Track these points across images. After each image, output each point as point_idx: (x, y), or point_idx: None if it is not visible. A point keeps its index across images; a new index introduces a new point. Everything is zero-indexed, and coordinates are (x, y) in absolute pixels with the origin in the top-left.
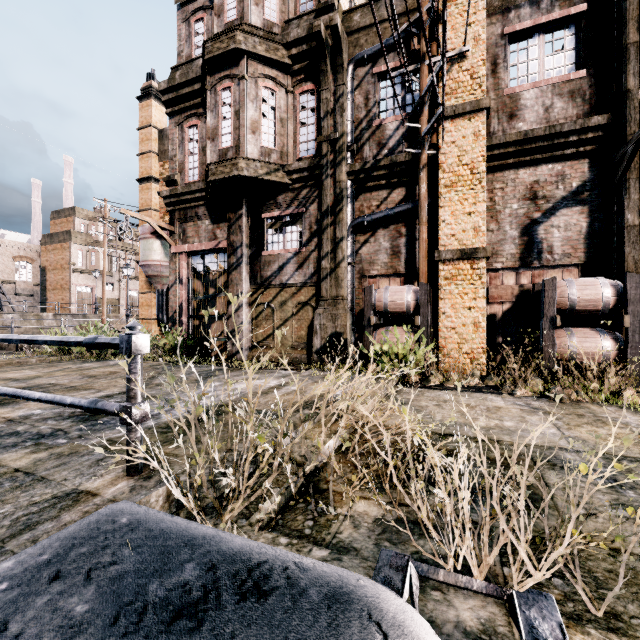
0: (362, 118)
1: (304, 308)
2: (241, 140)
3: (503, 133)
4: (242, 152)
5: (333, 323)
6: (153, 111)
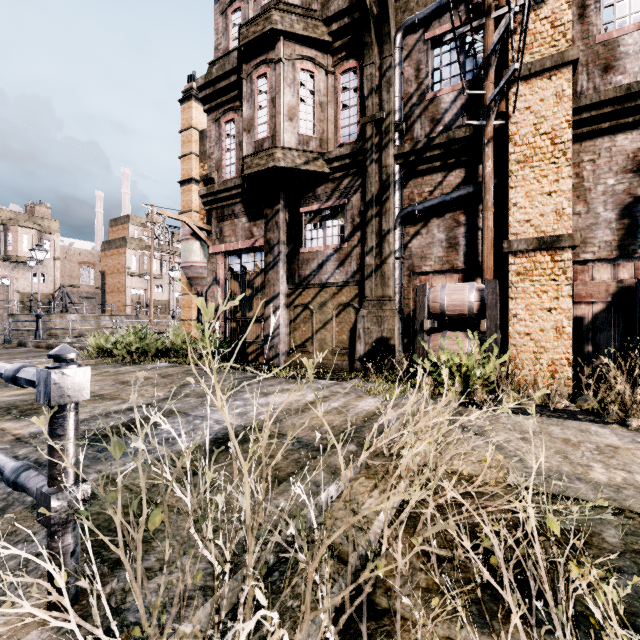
0: (412, 92)
1: (346, 310)
2: (277, 128)
3: (594, 91)
4: (278, 141)
5: (379, 327)
6: (194, 113)
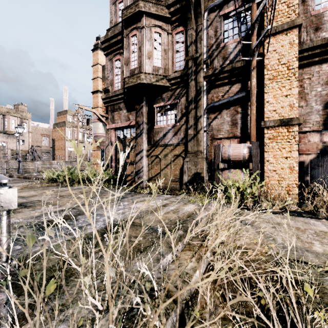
0: (213, 43)
1: (178, 158)
2: (142, 63)
3: (310, 41)
4: (142, 70)
5: (195, 167)
6: (99, 56)
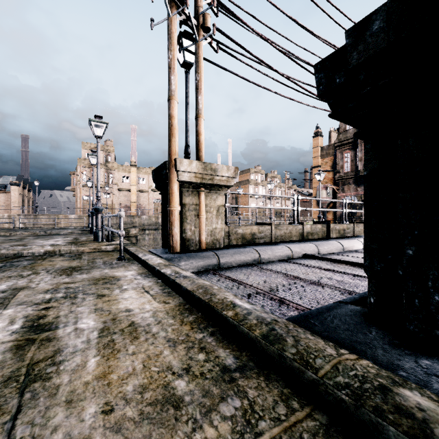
0: None
1: None
2: None
3: None
4: None
5: None
6: (319, 141)
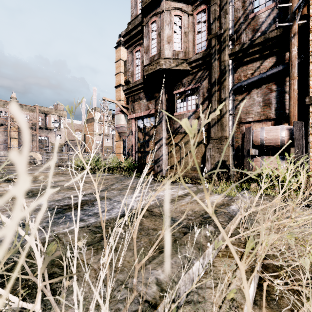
0: (240, 16)
1: (199, 145)
2: (161, 48)
3: None
4: (162, 55)
5: (219, 154)
6: (121, 52)
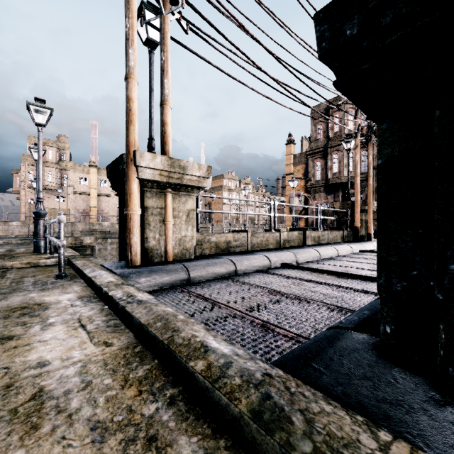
0: None
1: None
2: (341, 170)
3: None
4: (342, 174)
5: (375, 227)
6: (291, 148)
